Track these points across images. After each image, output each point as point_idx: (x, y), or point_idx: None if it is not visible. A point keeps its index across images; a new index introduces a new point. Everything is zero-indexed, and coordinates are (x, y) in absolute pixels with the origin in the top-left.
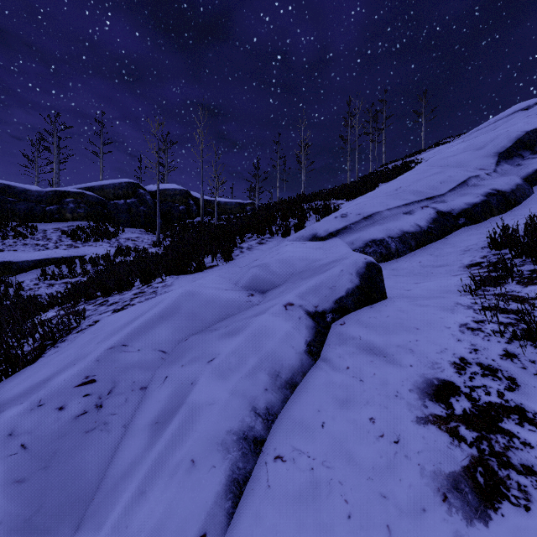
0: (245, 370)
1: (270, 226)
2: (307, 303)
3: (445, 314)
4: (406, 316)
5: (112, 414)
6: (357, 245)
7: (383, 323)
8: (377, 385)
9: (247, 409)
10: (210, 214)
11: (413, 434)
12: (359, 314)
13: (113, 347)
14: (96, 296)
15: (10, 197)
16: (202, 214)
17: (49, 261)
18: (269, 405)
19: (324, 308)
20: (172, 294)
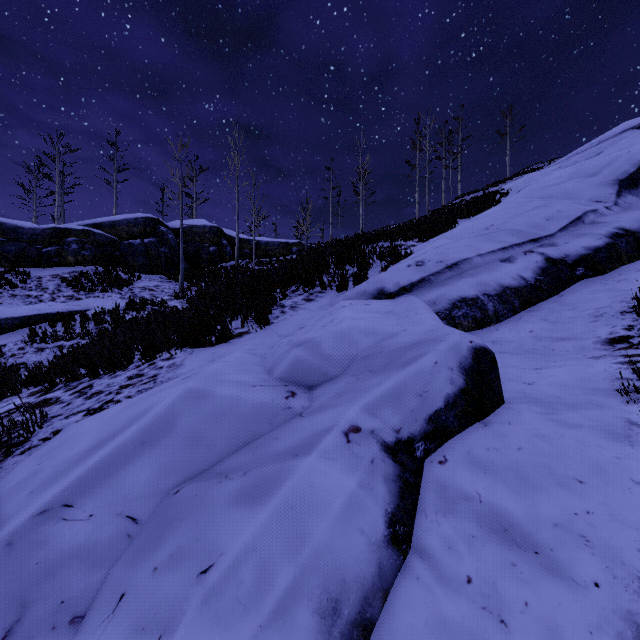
0: (269, 605)
1: (321, 277)
2: (383, 424)
3: (621, 448)
4: (552, 450)
5: None
6: (440, 306)
7: (515, 464)
8: None
9: None
10: (247, 256)
11: None
12: (468, 440)
13: (46, 511)
14: (82, 376)
15: None
16: (238, 257)
17: (41, 317)
18: None
19: (410, 432)
20: (166, 396)
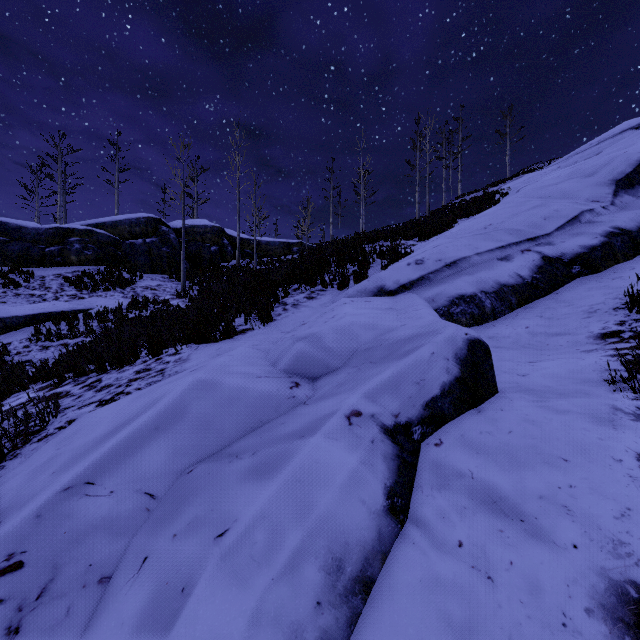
0: (280, 561)
1: (322, 276)
2: (382, 410)
3: (604, 430)
4: (540, 433)
5: None
6: (439, 303)
7: (505, 445)
8: (521, 592)
9: None
10: (248, 256)
11: None
12: (463, 425)
13: (70, 488)
14: (90, 371)
15: (0, 236)
16: (239, 256)
17: (45, 316)
18: None
19: (408, 417)
20: (177, 385)
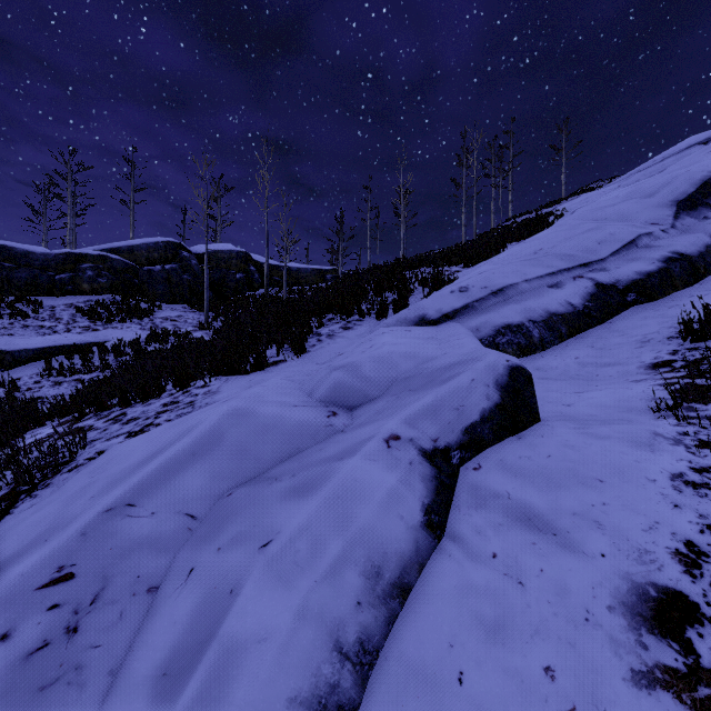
0: (322, 566)
1: (359, 304)
2: (421, 434)
3: (642, 454)
4: (579, 457)
5: (93, 647)
6: (484, 332)
7: (543, 468)
8: (549, 594)
9: (326, 646)
10: (277, 284)
11: (630, 710)
12: (502, 450)
13: (112, 509)
14: (112, 405)
15: (6, 262)
16: (267, 284)
17: (57, 349)
18: (365, 635)
19: (447, 442)
20: (212, 414)
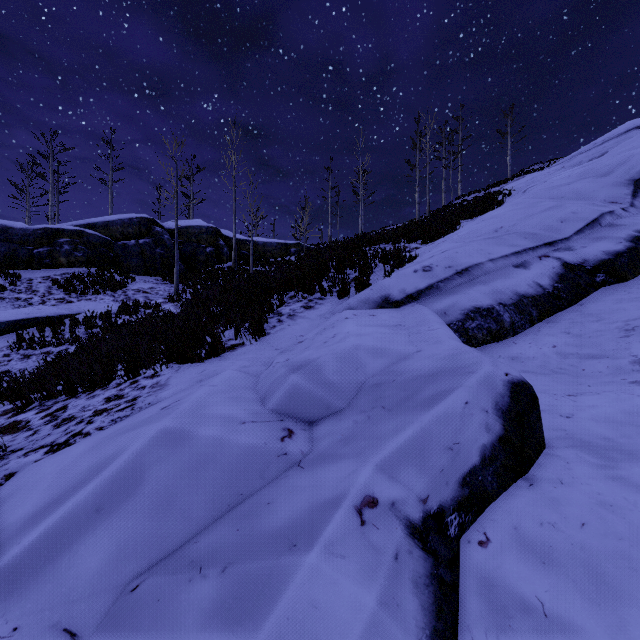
0: None
1: (321, 283)
2: (405, 492)
3: None
4: (628, 530)
5: None
6: (452, 316)
7: (582, 551)
8: None
9: None
10: (245, 257)
11: None
12: (513, 508)
13: None
14: (59, 393)
15: None
16: (235, 258)
17: (29, 322)
18: None
19: (441, 501)
20: (136, 439)
